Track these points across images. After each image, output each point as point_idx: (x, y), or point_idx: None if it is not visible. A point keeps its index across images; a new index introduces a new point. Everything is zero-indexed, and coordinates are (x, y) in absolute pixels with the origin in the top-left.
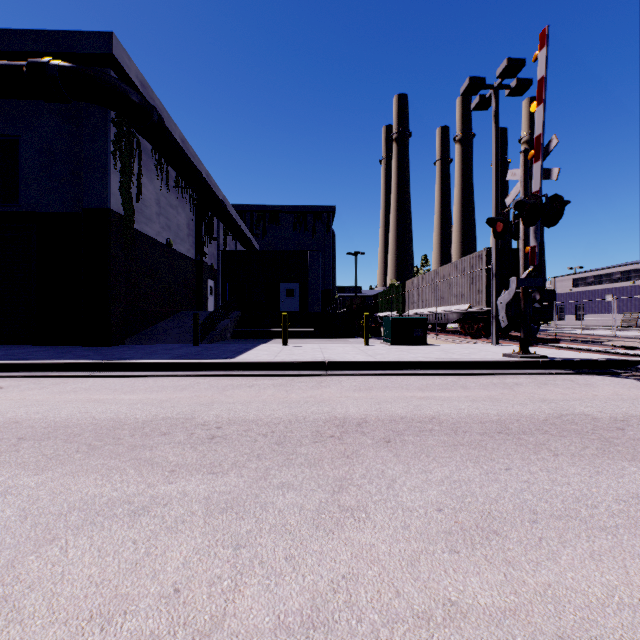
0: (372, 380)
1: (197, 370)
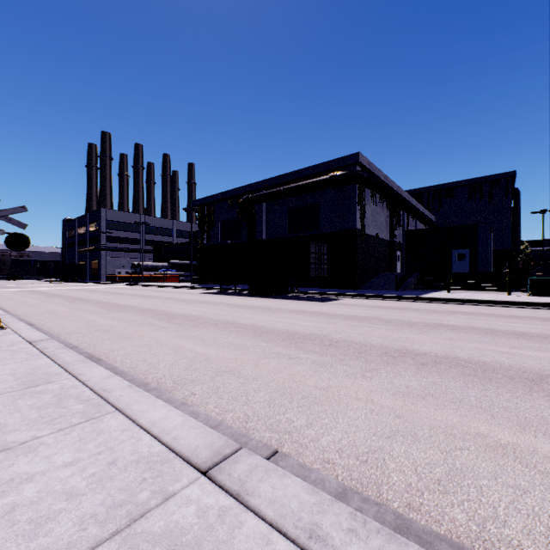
0: (486, 307)
1: (403, 299)
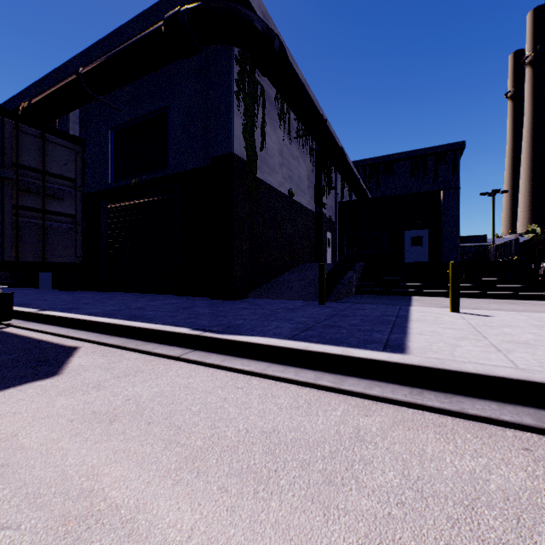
0: None
1: (339, 370)
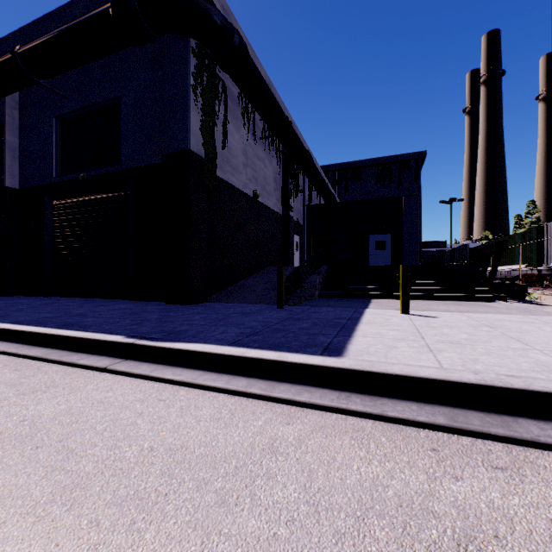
0: None
1: (274, 376)
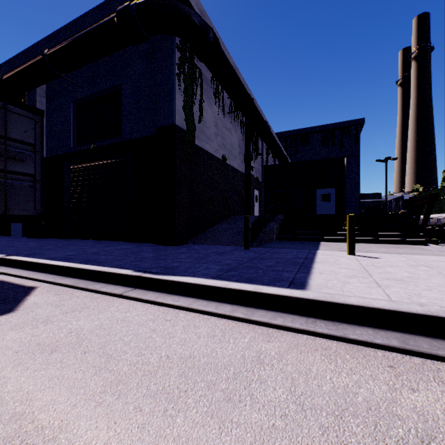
0: None
1: (252, 304)
